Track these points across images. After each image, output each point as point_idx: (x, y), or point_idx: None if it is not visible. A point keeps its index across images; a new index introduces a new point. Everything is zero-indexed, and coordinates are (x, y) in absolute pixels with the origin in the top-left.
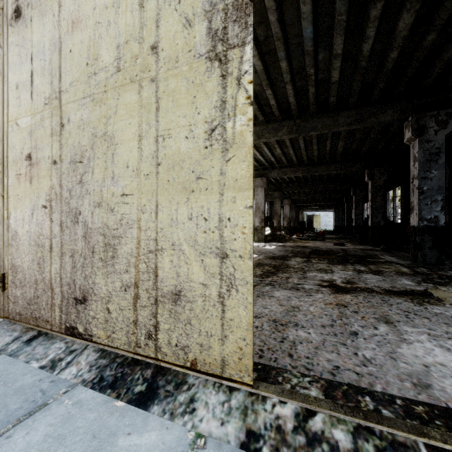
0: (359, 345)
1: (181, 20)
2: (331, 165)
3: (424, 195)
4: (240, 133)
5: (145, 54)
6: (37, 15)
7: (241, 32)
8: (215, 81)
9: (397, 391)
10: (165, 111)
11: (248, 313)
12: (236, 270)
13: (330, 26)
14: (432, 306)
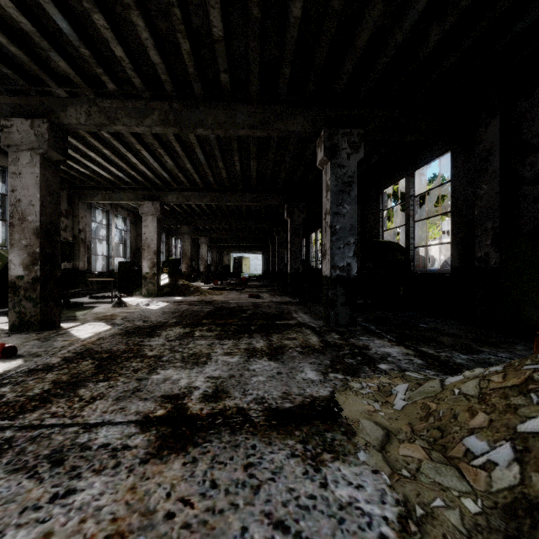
0: None
1: None
2: (246, 194)
3: (336, 235)
4: None
5: None
6: None
7: None
8: None
9: None
10: None
11: None
12: None
13: None
14: (337, 469)
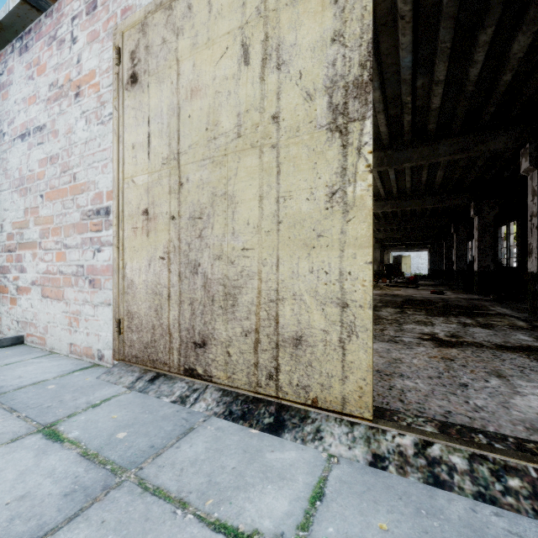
0: (469, 395)
1: (302, 94)
2: (427, 198)
3: None
4: (360, 197)
5: (266, 123)
6: (155, 81)
7: (361, 107)
8: (335, 150)
9: (510, 432)
10: (286, 175)
11: (368, 357)
12: (357, 319)
13: (432, 53)
14: None
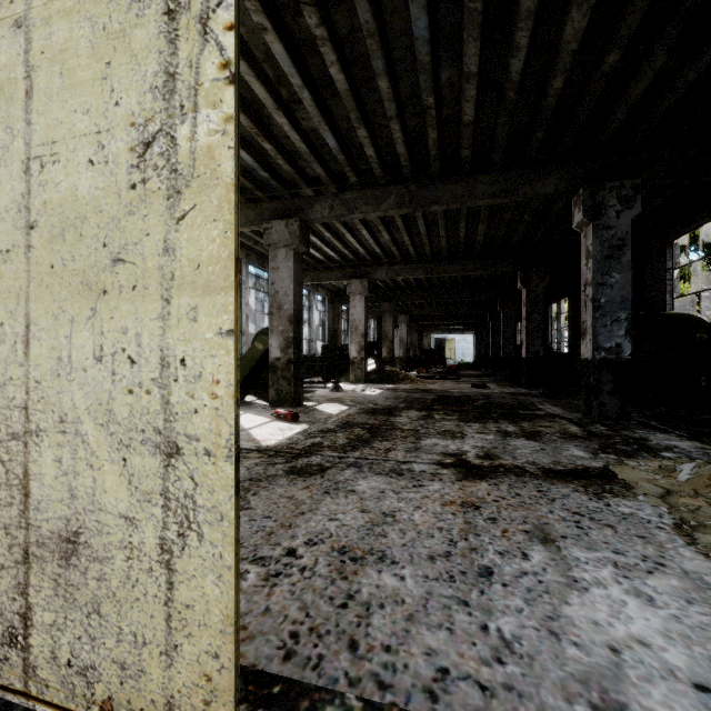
0: (492, 602)
1: None
2: (468, 262)
3: (601, 311)
4: (207, 151)
5: None
6: None
7: None
8: (152, 25)
9: None
10: (45, 99)
11: (226, 593)
12: (199, 487)
13: (458, 21)
14: (617, 500)
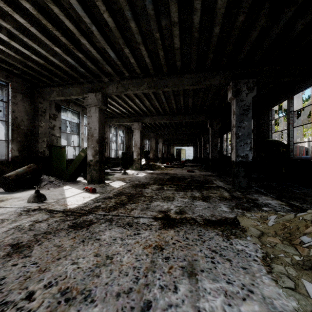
0: None
1: None
2: (186, 115)
3: (239, 139)
4: None
5: None
6: None
7: None
8: None
9: None
10: None
11: None
12: None
13: None
14: (237, 240)
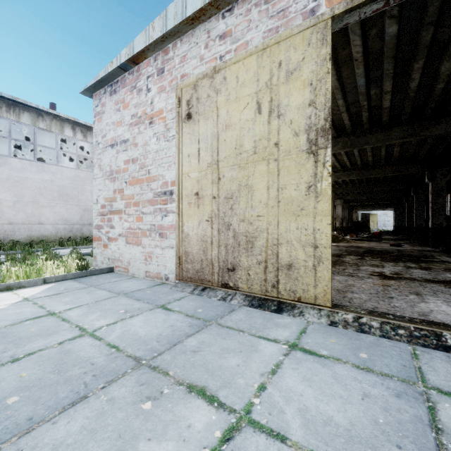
0: (392, 301)
1: (292, 133)
2: (387, 168)
3: None
4: (324, 189)
5: (271, 147)
6: (203, 119)
7: (325, 142)
8: (311, 164)
9: (408, 315)
10: (283, 176)
11: (329, 274)
12: (322, 254)
13: (380, 74)
14: None
